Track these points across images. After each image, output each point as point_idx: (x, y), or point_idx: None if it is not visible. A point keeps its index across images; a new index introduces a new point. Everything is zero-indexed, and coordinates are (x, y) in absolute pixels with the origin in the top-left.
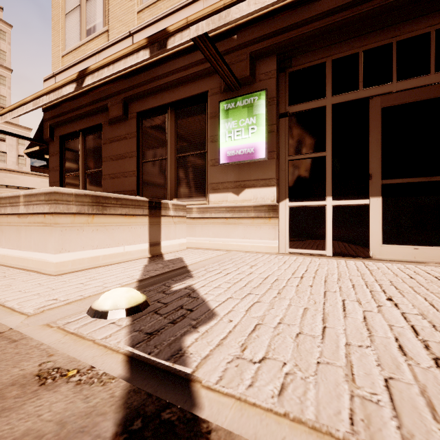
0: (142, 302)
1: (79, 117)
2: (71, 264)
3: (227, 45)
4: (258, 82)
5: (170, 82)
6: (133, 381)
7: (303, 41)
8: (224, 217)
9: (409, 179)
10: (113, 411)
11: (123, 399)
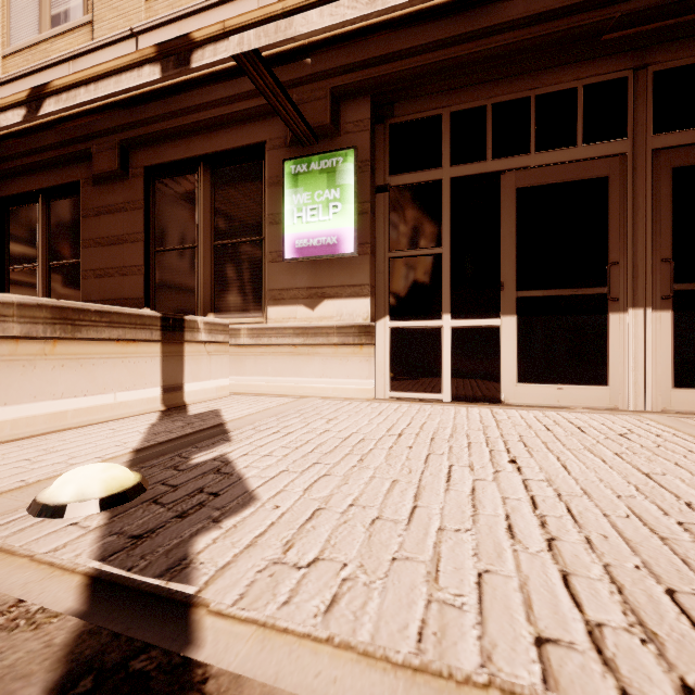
0: (132, 486)
1: (37, 168)
2: (9, 426)
3: (296, 71)
4: (344, 135)
5: (203, 121)
6: (91, 616)
7: (410, 80)
8: (291, 344)
9: (551, 291)
10: (46, 669)
11: (67, 647)
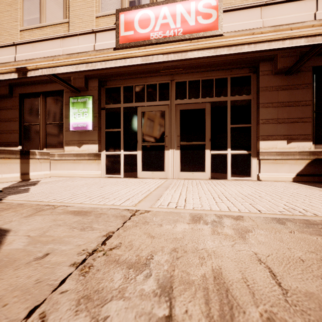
0: None
1: None
2: None
3: None
4: (90, 90)
5: (41, 80)
6: None
7: (109, 76)
8: (72, 159)
9: (150, 144)
10: None
11: None
